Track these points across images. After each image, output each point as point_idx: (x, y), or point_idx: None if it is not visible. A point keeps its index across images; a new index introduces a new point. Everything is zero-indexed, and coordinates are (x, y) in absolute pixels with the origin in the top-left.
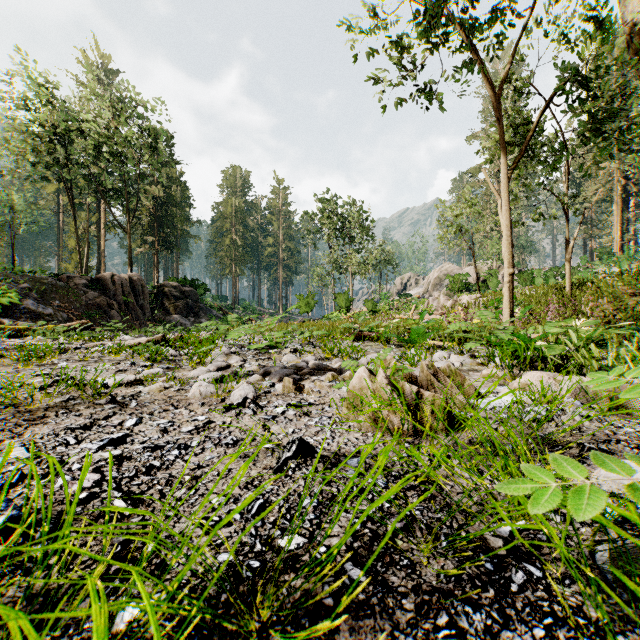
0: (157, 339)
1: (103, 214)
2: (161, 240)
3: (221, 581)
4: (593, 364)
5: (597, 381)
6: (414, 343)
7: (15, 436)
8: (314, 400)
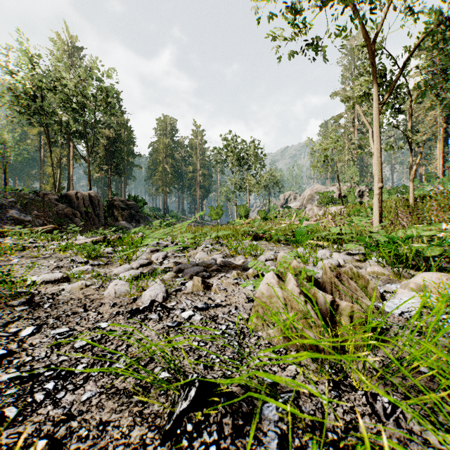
0: (99, 239)
1: (72, 149)
2: (113, 168)
3: None
4: None
5: None
6: (299, 242)
7: None
8: (221, 300)
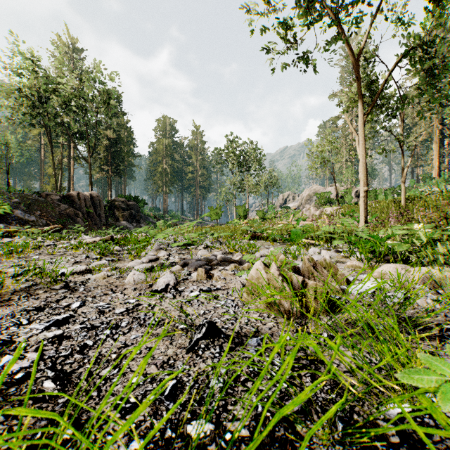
0: (107, 238)
1: (72, 150)
2: (113, 168)
3: None
4: (439, 258)
5: None
6: (293, 241)
7: None
8: (221, 286)
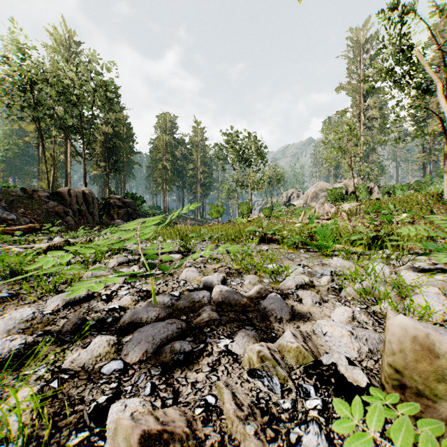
0: (59, 244)
1: (69, 146)
2: (111, 165)
3: None
4: None
5: None
6: (325, 248)
7: None
8: None
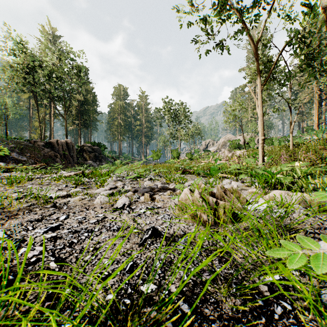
0: (79, 173)
1: (52, 109)
2: (82, 122)
3: (107, 314)
4: (309, 186)
5: (319, 196)
6: (212, 175)
7: (0, 225)
8: (160, 205)
